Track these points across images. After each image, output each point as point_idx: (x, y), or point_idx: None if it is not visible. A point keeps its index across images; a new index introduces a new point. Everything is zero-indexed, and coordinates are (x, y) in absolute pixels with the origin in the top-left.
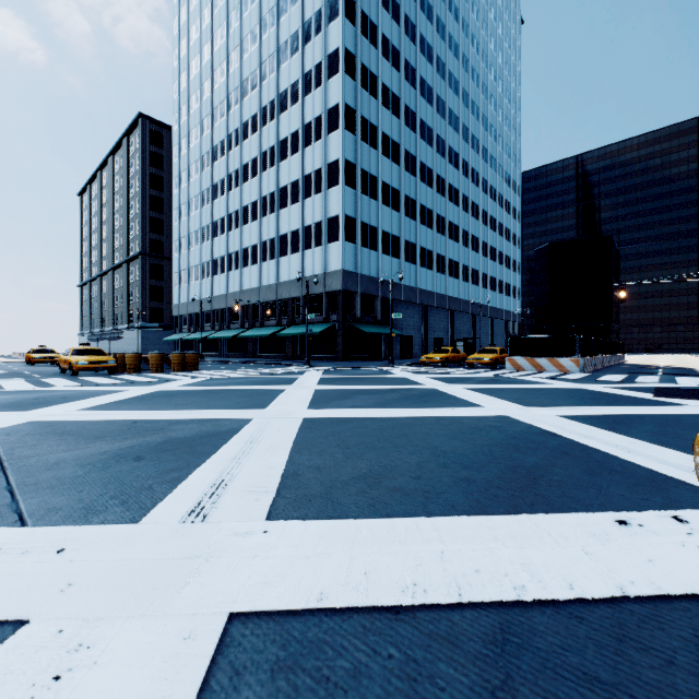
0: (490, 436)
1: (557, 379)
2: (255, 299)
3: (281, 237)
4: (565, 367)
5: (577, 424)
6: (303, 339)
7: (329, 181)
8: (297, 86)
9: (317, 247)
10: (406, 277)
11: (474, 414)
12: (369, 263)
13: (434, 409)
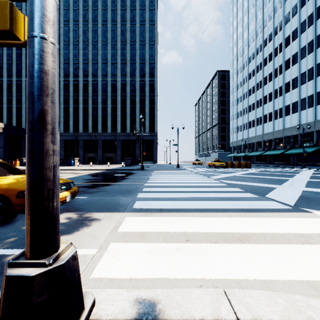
0: None
1: None
2: (270, 137)
3: (285, 107)
4: None
5: None
6: (299, 155)
7: (317, 73)
8: (296, 31)
9: (309, 108)
10: None
11: None
12: None
13: None
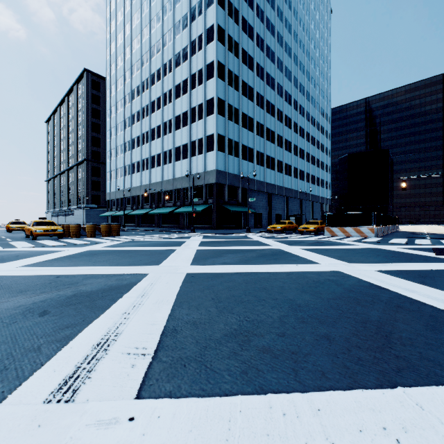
0: (332, 289)
1: (362, 242)
2: (159, 189)
3: (176, 148)
4: (364, 233)
5: (394, 278)
6: (190, 215)
7: (207, 112)
8: (186, 50)
9: (199, 155)
10: (258, 175)
11: (314, 269)
12: (233, 165)
13: (283, 265)
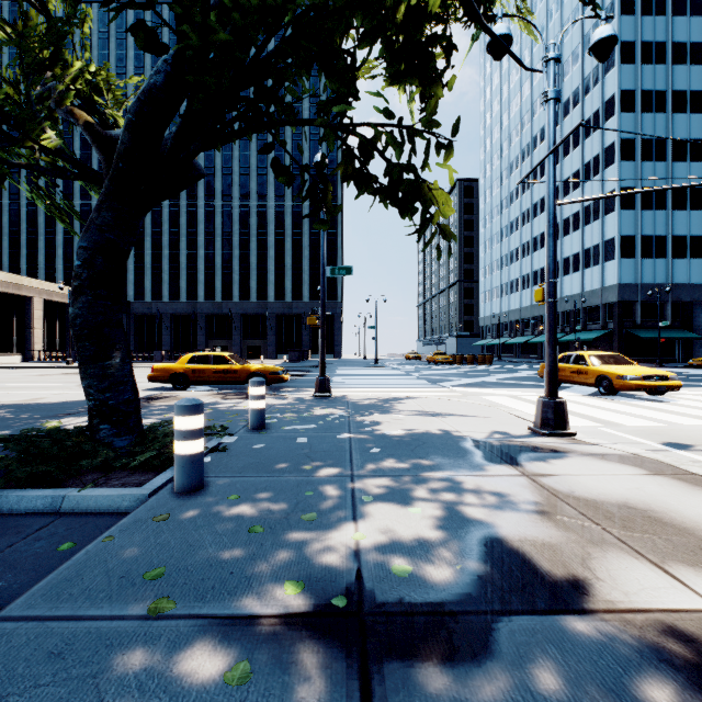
0: None
1: None
2: (542, 312)
3: (563, 260)
4: None
5: None
6: (583, 343)
7: (605, 209)
8: (577, 133)
9: (594, 266)
10: None
11: None
12: (654, 272)
13: None
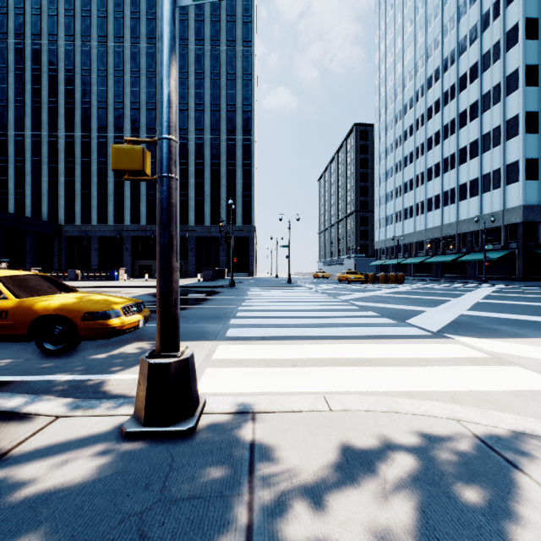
0: None
1: None
2: (437, 235)
3: (460, 186)
4: None
5: None
6: (480, 263)
7: (507, 135)
8: (475, 67)
9: (495, 189)
10: None
11: None
12: None
13: None
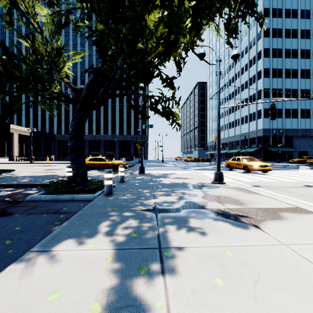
0: None
1: None
2: (233, 140)
3: (241, 118)
4: None
5: None
6: (249, 153)
7: (258, 97)
8: (247, 65)
9: (253, 121)
10: (302, 125)
11: None
12: (277, 123)
13: None
